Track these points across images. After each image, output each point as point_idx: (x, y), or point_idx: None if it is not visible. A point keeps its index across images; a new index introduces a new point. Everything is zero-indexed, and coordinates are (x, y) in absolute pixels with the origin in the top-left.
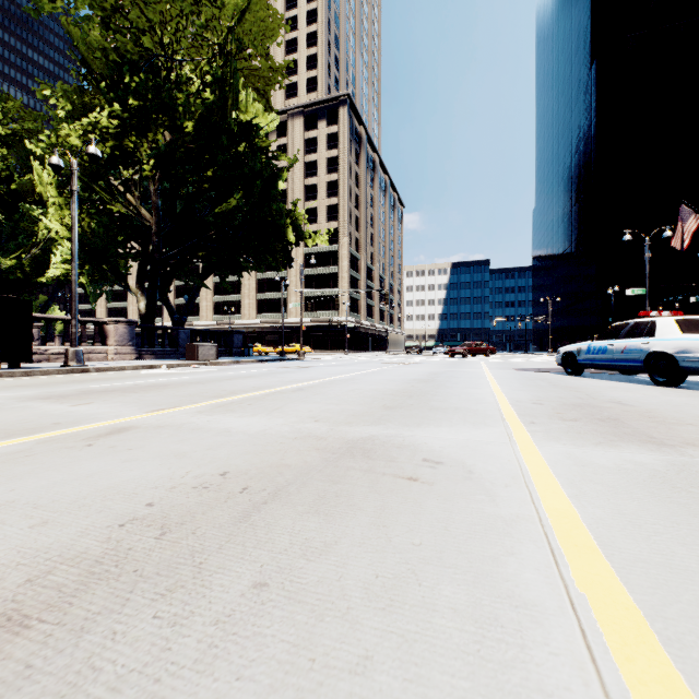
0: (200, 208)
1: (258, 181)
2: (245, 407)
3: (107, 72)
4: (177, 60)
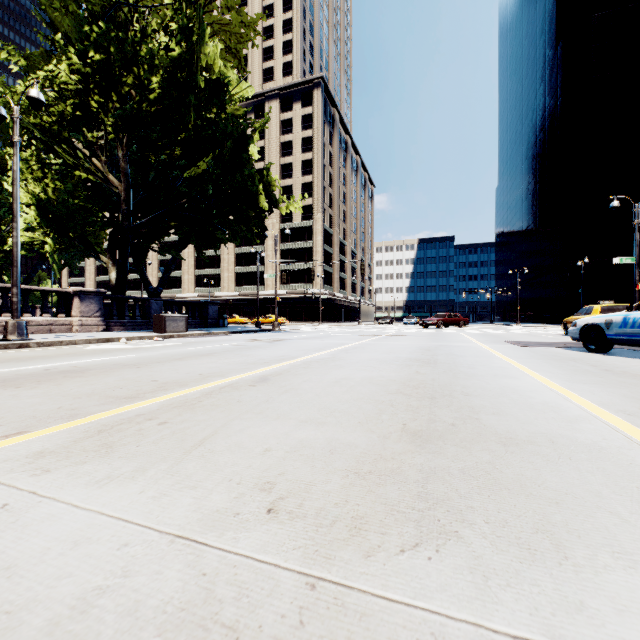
0: (174, 178)
1: (229, 143)
2: (144, 436)
3: (77, 37)
4: (139, 6)
